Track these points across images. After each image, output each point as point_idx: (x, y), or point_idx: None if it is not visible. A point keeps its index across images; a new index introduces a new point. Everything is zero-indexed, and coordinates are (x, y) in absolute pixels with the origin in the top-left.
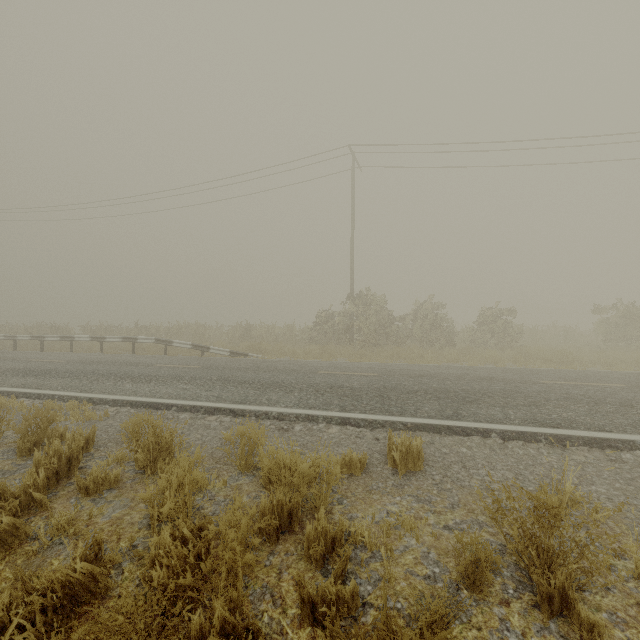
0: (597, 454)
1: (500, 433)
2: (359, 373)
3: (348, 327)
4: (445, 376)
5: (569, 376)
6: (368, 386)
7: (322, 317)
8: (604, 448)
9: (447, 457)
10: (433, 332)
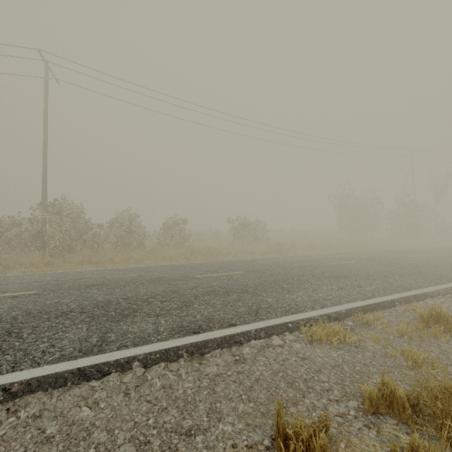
0: (226, 357)
1: (143, 359)
2: (9, 293)
3: (35, 234)
4: (119, 282)
5: (214, 268)
6: (1, 316)
7: (5, 224)
8: (231, 346)
9: (44, 451)
10: (128, 237)
